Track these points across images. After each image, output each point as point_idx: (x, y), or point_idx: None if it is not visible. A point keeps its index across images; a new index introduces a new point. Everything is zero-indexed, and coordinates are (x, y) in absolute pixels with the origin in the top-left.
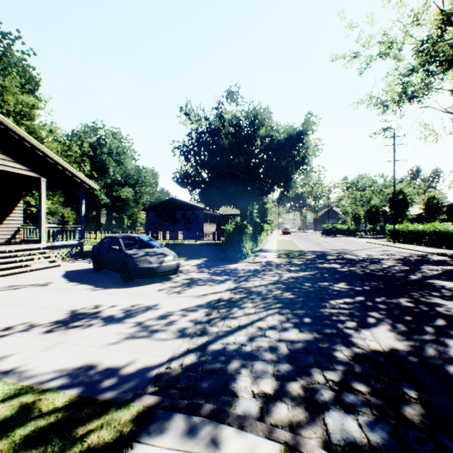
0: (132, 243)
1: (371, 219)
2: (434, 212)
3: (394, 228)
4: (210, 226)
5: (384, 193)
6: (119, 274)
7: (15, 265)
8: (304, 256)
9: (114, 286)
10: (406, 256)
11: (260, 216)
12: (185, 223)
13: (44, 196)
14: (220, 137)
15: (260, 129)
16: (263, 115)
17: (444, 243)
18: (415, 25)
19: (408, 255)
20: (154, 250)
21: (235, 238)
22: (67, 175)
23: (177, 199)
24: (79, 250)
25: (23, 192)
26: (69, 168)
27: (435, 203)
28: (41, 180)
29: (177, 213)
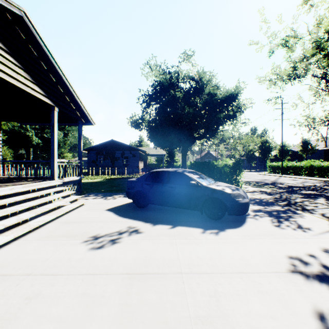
0: (199, 177)
1: (249, 159)
2: (285, 155)
3: (282, 165)
4: (141, 164)
5: (253, 142)
6: (178, 211)
7: (52, 207)
8: (267, 185)
9: (218, 225)
10: (321, 183)
11: (170, 156)
12: (123, 161)
13: (56, 127)
14: (175, 91)
15: (206, 88)
16: (212, 76)
17: (319, 174)
18: (318, 27)
19: (318, 182)
20: (224, 184)
21: (235, 172)
22: (72, 108)
23: (116, 141)
24: (78, 186)
25: (1, 124)
26: (78, 99)
27: (286, 149)
28: (53, 109)
29: (116, 152)
